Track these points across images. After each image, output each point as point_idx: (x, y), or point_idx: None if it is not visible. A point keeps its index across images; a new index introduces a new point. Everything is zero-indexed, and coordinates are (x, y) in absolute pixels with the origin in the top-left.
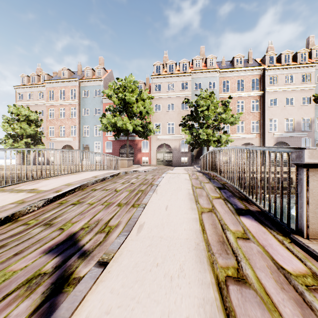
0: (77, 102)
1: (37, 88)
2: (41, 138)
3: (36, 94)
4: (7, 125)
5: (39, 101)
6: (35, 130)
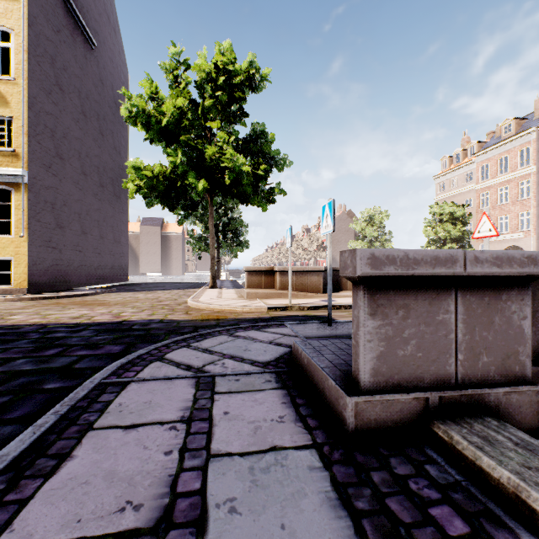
0: (532, 168)
1: (462, 168)
2: (469, 240)
3: (460, 178)
4: (428, 230)
5: (466, 187)
6: (461, 230)
